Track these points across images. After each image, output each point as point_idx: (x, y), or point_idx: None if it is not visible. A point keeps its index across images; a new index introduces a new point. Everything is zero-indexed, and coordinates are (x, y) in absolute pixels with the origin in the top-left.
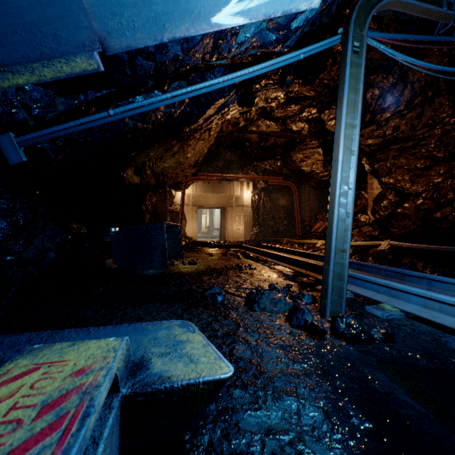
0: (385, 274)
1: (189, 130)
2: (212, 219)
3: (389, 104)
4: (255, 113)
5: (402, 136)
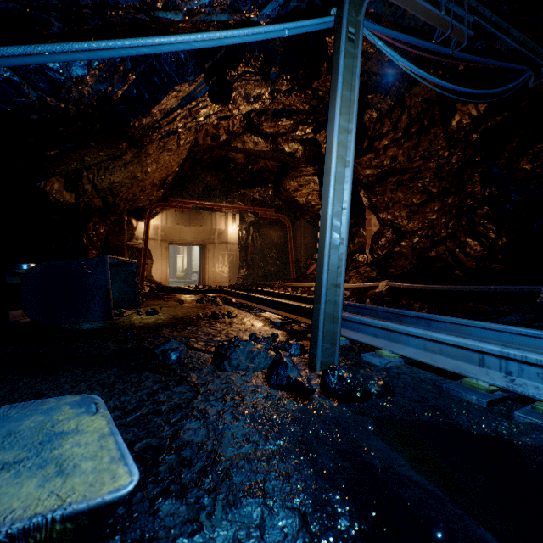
0: (383, 316)
1: (140, 125)
2: (190, 260)
3: (387, 130)
4: (240, 125)
5: (400, 168)
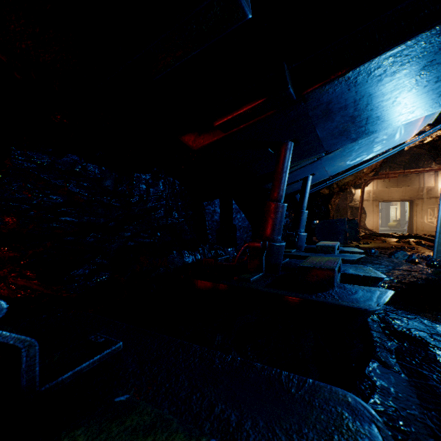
0: None
1: None
2: (403, 211)
3: None
4: None
5: None
